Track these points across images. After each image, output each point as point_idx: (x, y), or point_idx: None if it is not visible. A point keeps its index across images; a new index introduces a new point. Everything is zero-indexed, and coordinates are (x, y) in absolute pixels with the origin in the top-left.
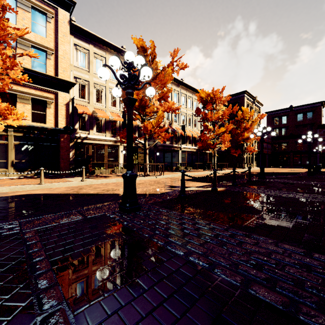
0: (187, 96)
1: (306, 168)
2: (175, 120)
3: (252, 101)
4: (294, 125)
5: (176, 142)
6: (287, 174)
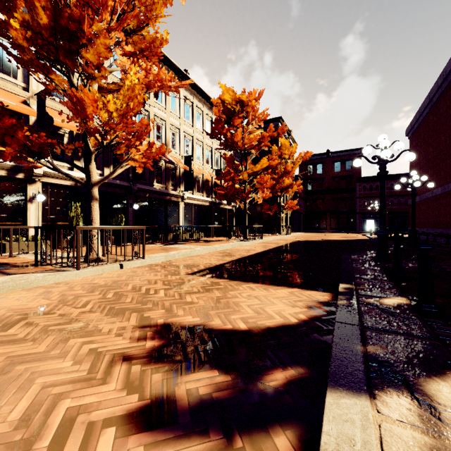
0: (194, 106)
1: (347, 232)
2: (173, 145)
3: (286, 136)
4: (331, 177)
5: (175, 187)
6: (364, 245)
